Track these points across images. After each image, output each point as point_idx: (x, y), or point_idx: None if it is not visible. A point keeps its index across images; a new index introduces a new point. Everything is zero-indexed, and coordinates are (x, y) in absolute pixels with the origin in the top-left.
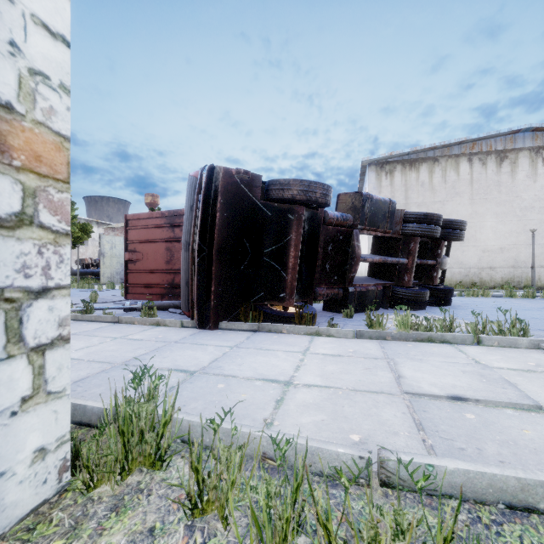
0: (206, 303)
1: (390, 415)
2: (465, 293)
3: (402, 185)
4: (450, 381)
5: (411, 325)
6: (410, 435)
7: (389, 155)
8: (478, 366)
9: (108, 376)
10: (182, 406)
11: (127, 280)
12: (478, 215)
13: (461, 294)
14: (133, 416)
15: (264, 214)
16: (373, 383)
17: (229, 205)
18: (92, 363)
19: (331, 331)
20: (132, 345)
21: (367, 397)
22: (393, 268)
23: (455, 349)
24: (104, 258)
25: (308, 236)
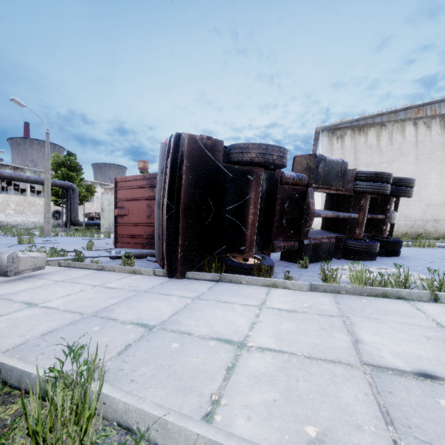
0: (174, 255)
1: (351, 396)
2: (412, 244)
3: (352, 148)
4: (413, 350)
5: (365, 280)
6: (377, 432)
7: (340, 121)
8: (441, 331)
9: (74, 329)
10: (131, 371)
11: (116, 231)
12: (423, 173)
13: (408, 245)
14: (58, 403)
15: (226, 175)
16: (329, 349)
17: (194, 168)
18: (65, 313)
19: (287, 284)
20: (106, 294)
21: (324, 368)
22: (345, 222)
23: (412, 307)
24: (104, 213)
25: (267, 195)
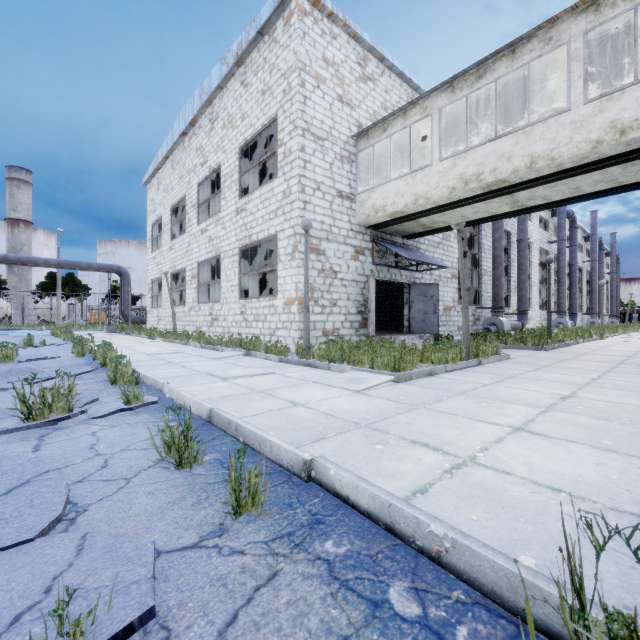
0: None
1: None
2: None
3: None
4: None
5: None
6: None
7: None
8: None
9: None
10: None
11: None
12: None
13: None
14: None
15: None
16: None
17: None
18: None
19: None
20: None
21: None
22: None
23: None
24: None
25: (623, 315)
